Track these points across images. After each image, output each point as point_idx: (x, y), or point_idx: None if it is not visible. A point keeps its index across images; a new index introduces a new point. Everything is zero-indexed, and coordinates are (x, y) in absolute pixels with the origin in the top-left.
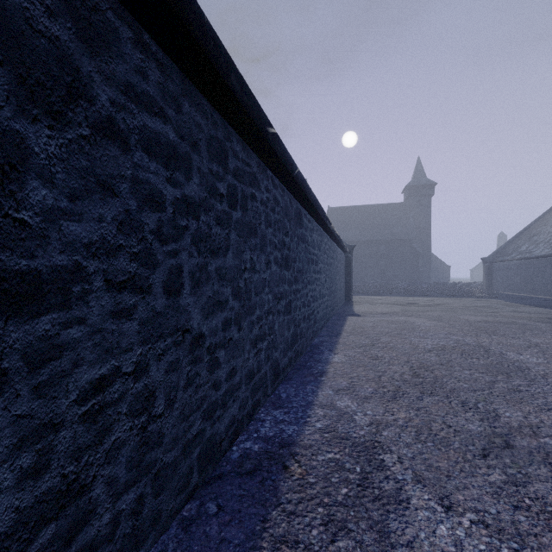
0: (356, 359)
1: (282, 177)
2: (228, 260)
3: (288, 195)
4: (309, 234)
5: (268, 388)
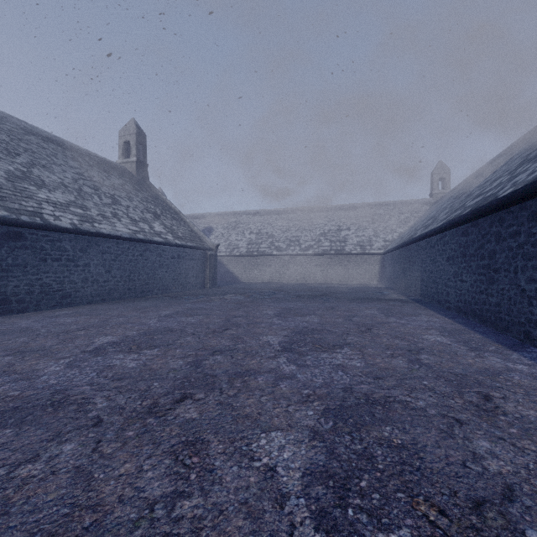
0: None
1: None
2: None
3: None
4: None
5: None
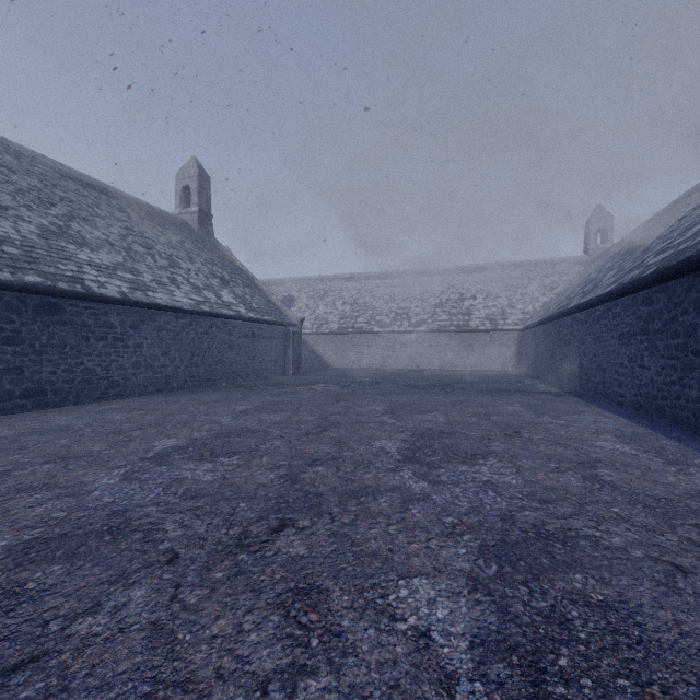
0: None
1: None
2: None
3: None
4: None
5: None
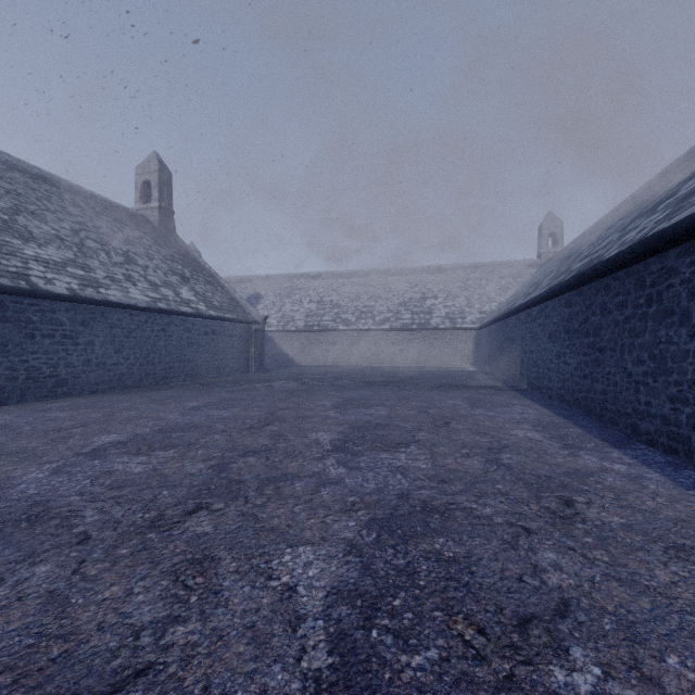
0: None
1: None
2: (646, 338)
3: None
4: None
5: (694, 458)
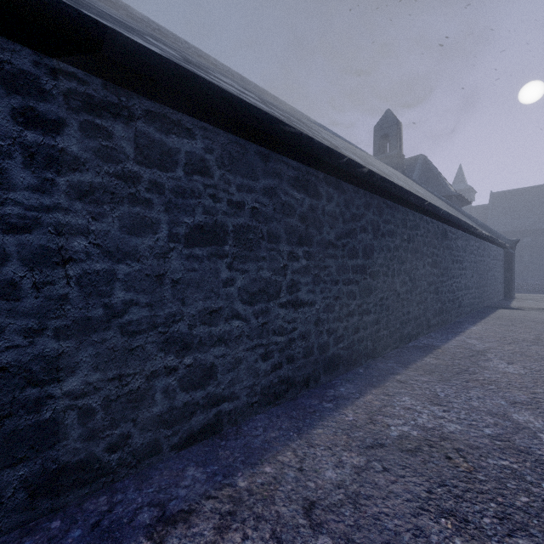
0: (491, 329)
1: (432, 216)
2: (407, 265)
3: (436, 223)
4: (453, 242)
5: (424, 330)
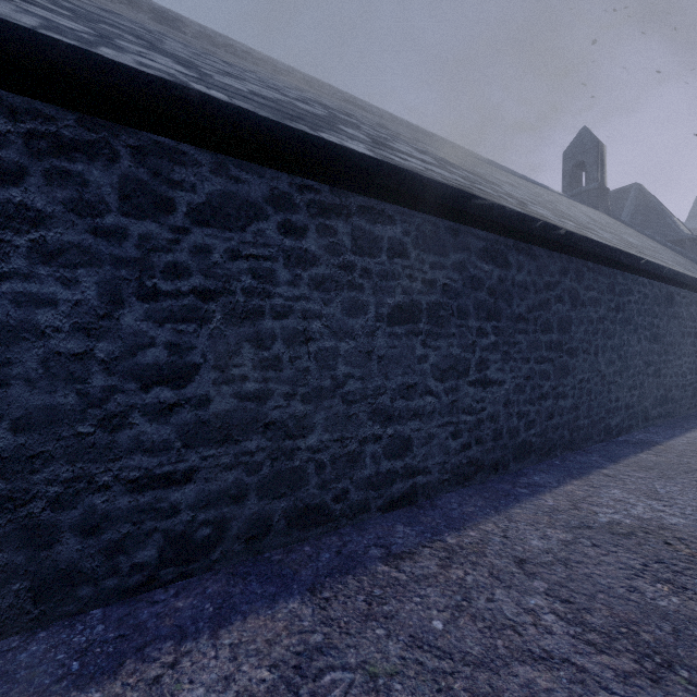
0: None
1: (651, 277)
2: (615, 340)
3: (657, 286)
4: (683, 309)
5: (639, 423)
